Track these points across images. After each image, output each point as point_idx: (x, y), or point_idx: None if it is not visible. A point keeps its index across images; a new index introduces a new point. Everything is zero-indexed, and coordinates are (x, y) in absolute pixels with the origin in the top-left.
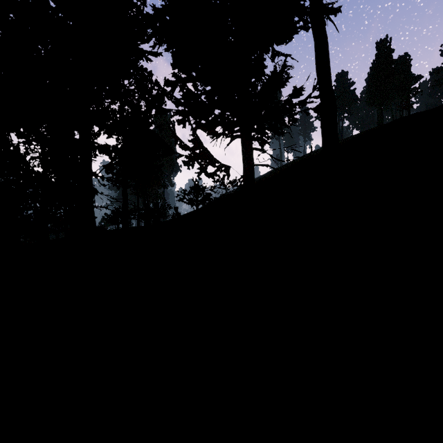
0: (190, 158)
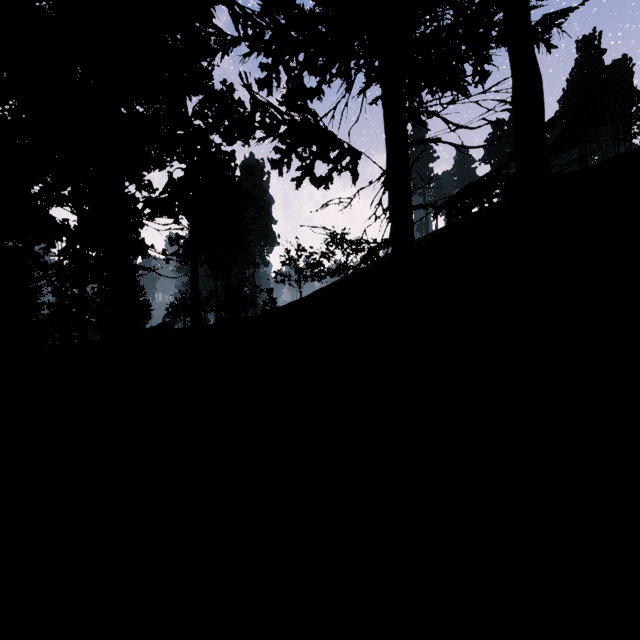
0: (282, 151)
